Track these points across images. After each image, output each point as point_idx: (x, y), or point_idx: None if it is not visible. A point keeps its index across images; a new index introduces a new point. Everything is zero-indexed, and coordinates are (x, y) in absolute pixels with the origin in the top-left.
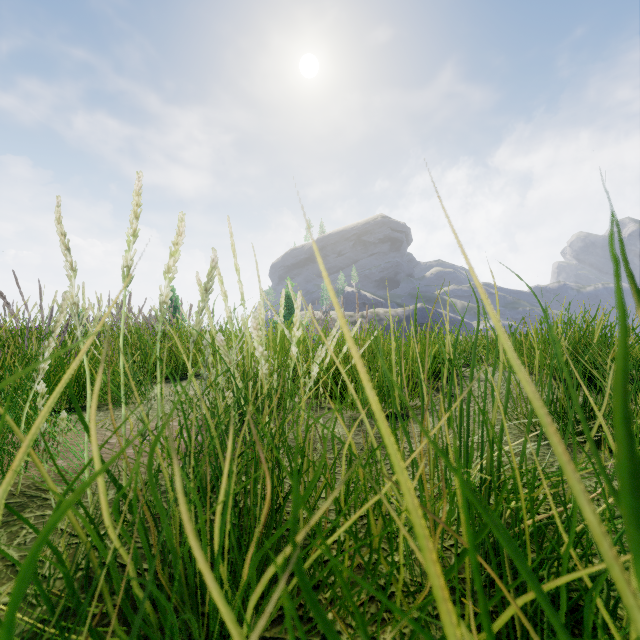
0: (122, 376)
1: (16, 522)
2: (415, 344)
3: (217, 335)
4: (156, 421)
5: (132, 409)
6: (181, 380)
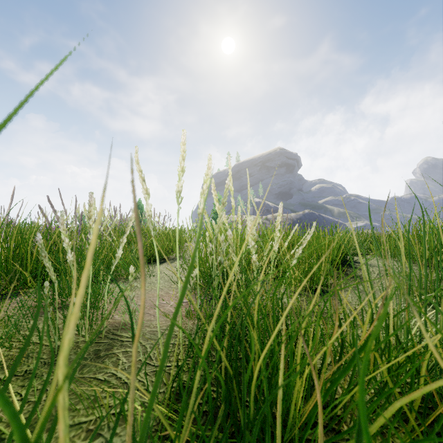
0: (178, 262)
1: (112, 355)
2: (388, 243)
3: (229, 235)
4: (160, 291)
5: (139, 282)
6: (161, 263)
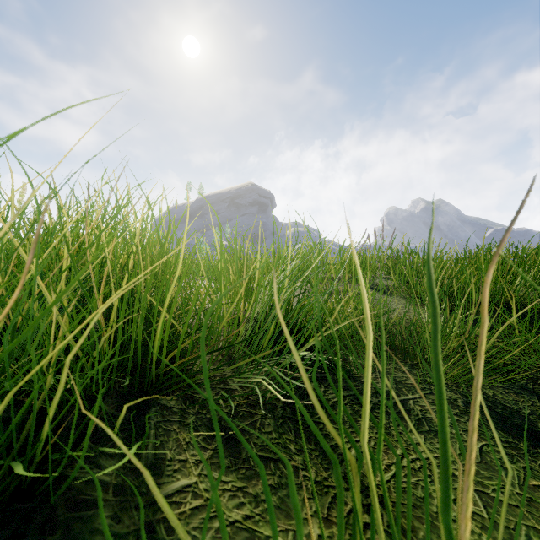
0: None
1: None
2: None
3: None
4: None
5: None
6: None
